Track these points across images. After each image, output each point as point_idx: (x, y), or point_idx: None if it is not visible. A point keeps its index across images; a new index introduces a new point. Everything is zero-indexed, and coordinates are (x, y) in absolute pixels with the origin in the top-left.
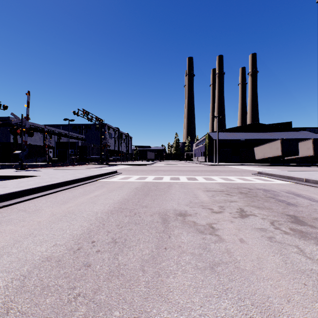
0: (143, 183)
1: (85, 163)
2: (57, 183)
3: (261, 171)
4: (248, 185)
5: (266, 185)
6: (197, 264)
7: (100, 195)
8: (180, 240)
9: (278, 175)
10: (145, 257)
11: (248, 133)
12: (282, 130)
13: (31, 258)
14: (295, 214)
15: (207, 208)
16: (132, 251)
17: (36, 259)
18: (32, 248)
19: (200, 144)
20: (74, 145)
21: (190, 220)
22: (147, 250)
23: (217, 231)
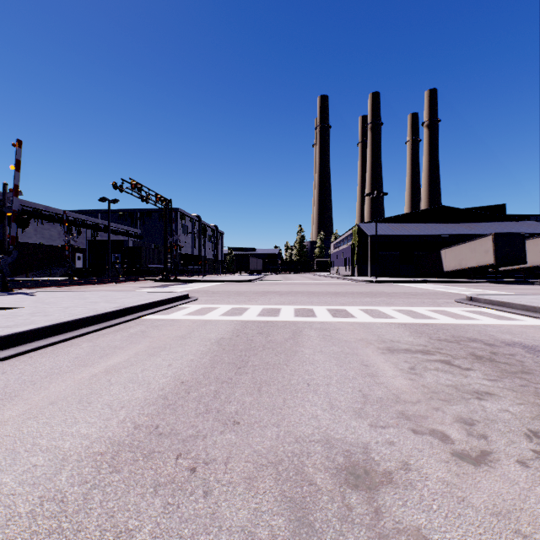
0: (237, 324)
1: (138, 277)
2: (31, 330)
3: (476, 296)
4: (473, 332)
5: (514, 332)
6: None
7: (120, 367)
8: None
9: (519, 304)
10: None
11: (428, 225)
12: (489, 220)
13: None
14: None
15: (429, 431)
16: None
17: None
18: None
19: (343, 245)
20: (121, 247)
21: (403, 523)
22: None
23: None
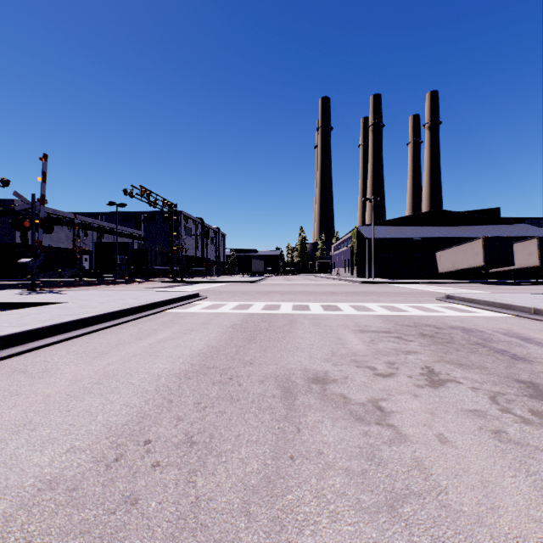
0: (245, 315)
1: (144, 279)
2: (91, 317)
3: (452, 294)
4: (432, 320)
5: (465, 320)
6: (359, 497)
7: (166, 340)
8: (319, 438)
9: (483, 301)
10: (252, 479)
11: (425, 228)
12: (484, 223)
13: (17, 483)
14: (532, 379)
15: (366, 366)
16: (225, 464)
17: (26, 485)
18: (23, 456)
19: (343, 247)
20: (126, 249)
21: (336, 392)
22: (256, 463)
23: (391, 416)
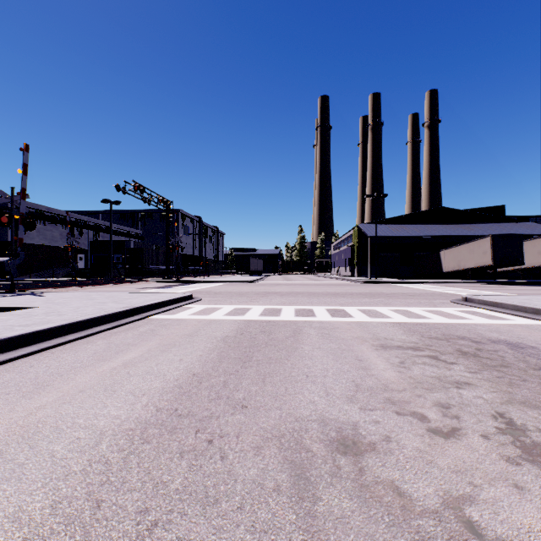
0: (240, 323)
1: (140, 278)
2: (50, 329)
3: (471, 297)
4: (463, 330)
5: (502, 330)
6: None
7: (136, 361)
8: None
9: (511, 305)
10: None
11: (428, 226)
12: (488, 221)
13: None
14: None
15: (410, 413)
16: None
17: None
18: None
19: (344, 246)
20: (123, 247)
21: (381, 477)
22: None
23: None
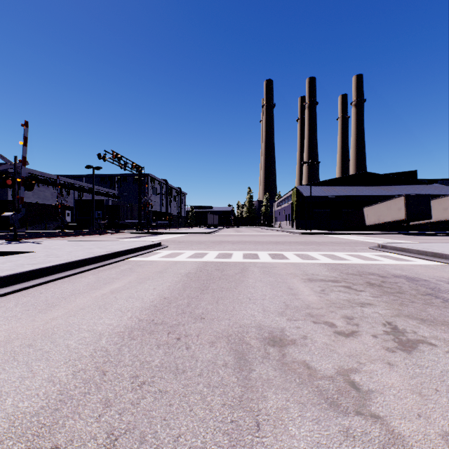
0: (199, 264)
1: (117, 230)
2: (52, 266)
3: (385, 244)
4: (374, 268)
5: (405, 268)
6: None
7: (120, 290)
8: (287, 443)
9: (415, 250)
10: None
11: (354, 188)
12: (403, 183)
13: None
14: None
15: (323, 322)
16: None
17: None
18: None
19: (285, 204)
20: (102, 205)
21: (297, 358)
22: None
23: (372, 400)
